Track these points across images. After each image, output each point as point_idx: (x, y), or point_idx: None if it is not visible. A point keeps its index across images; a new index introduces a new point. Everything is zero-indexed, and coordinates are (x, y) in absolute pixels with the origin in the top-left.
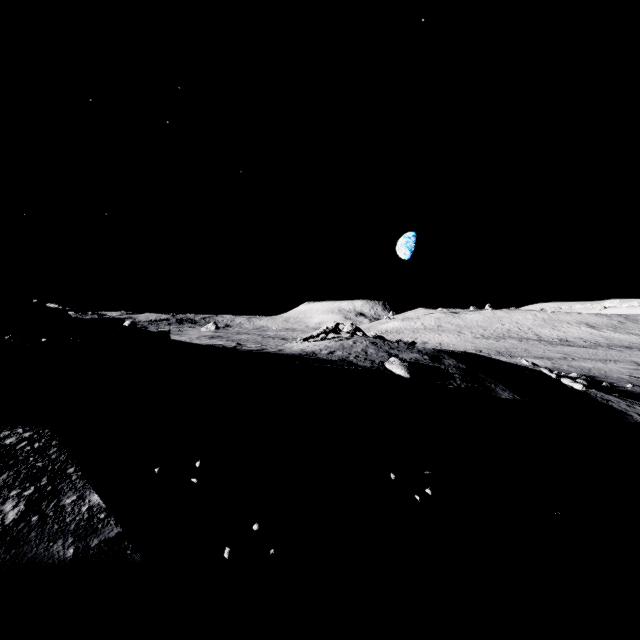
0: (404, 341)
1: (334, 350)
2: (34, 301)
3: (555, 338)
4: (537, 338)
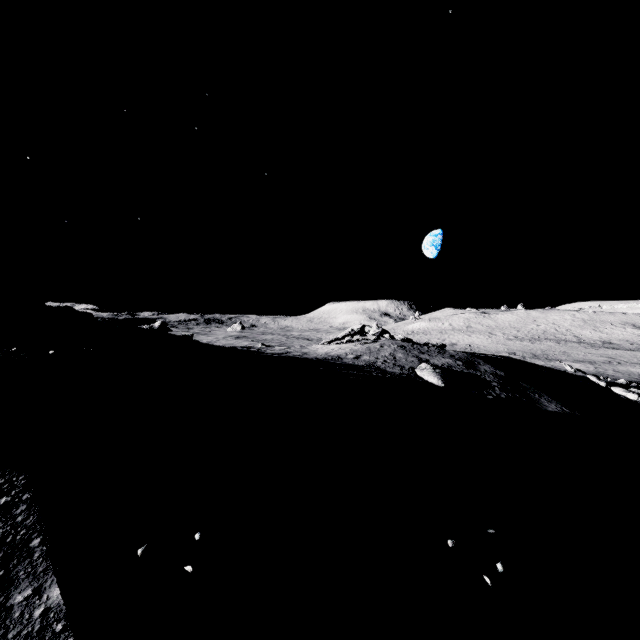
0: (433, 343)
1: (360, 354)
2: (63, 305)
3: (597, 340)
4: (577, 340)
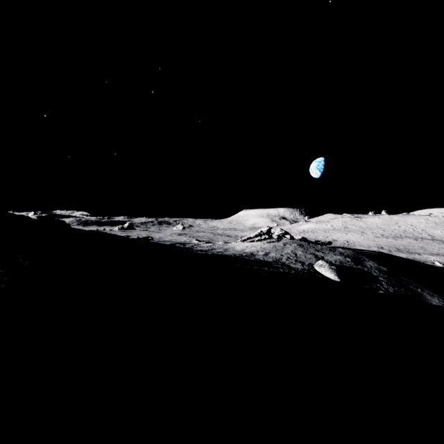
0: (322, 241)
1: (268, 251)
2: (45, 215)
3: None
4: (431, 238)
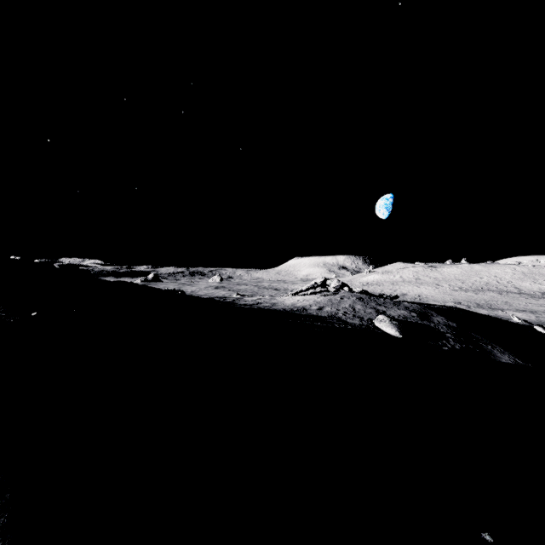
0: (387, 295)
1: (323, 306)
2: (65, 263)
3: (537, 291)
4: (517, 291)
